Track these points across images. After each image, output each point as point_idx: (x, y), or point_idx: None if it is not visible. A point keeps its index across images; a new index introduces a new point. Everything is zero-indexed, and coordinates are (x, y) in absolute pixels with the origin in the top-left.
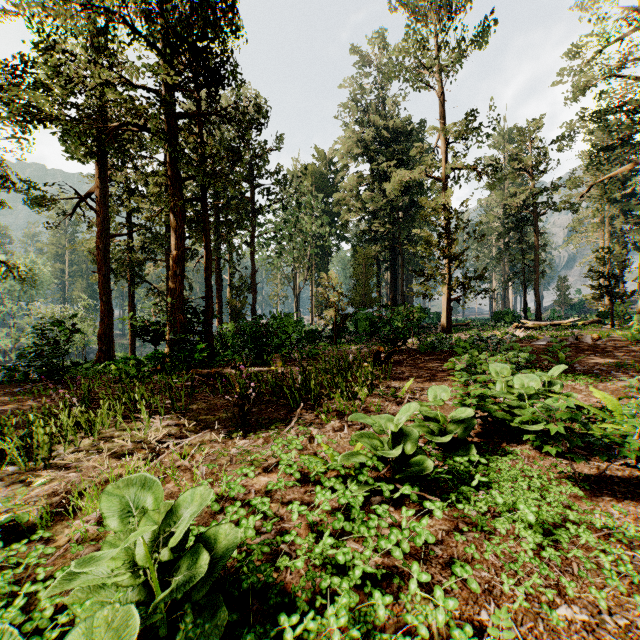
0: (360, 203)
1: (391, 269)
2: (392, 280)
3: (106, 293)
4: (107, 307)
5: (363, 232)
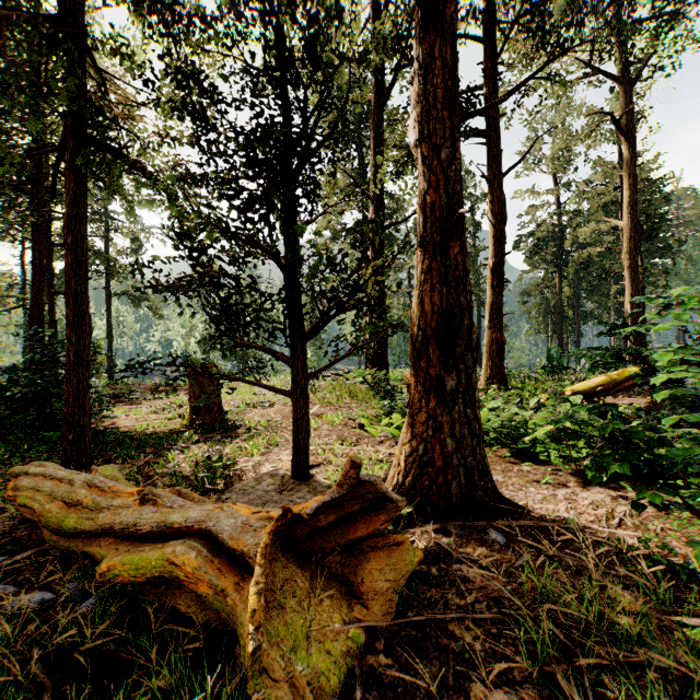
0: None
1: None
2: None
3: (561, 336)
4: (561, 343)
5: None
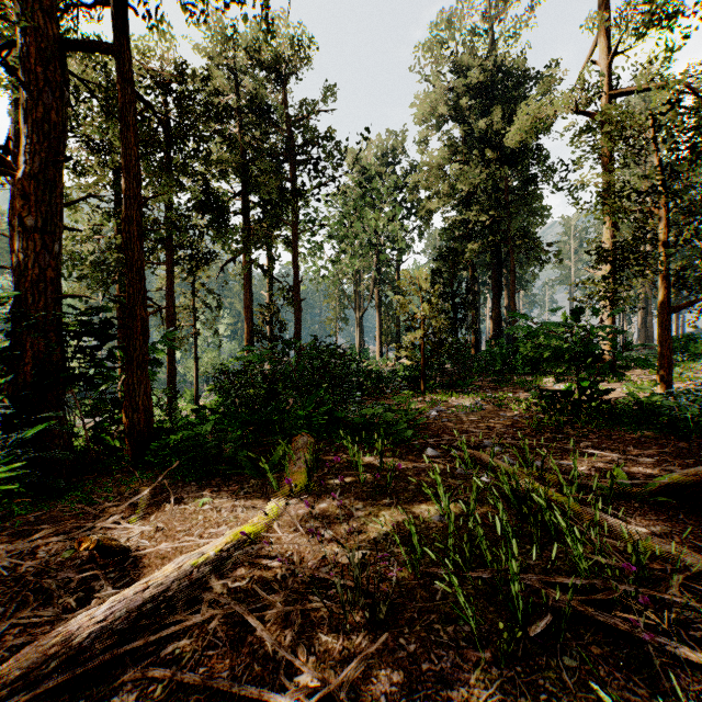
0: (448, 186)
1: (494, 278)
2: (496, 293)
3: None
4: None
5: (453, 226)
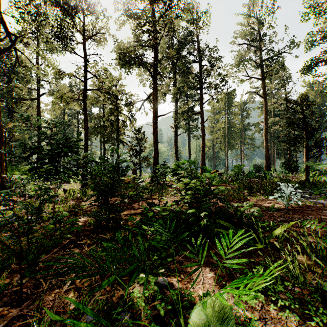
0: None
1: None
2: None
3: (272, 159)
4: (272, 162)
5: None
